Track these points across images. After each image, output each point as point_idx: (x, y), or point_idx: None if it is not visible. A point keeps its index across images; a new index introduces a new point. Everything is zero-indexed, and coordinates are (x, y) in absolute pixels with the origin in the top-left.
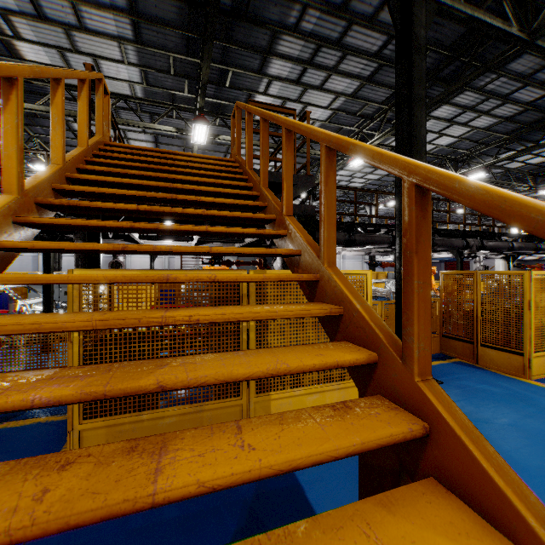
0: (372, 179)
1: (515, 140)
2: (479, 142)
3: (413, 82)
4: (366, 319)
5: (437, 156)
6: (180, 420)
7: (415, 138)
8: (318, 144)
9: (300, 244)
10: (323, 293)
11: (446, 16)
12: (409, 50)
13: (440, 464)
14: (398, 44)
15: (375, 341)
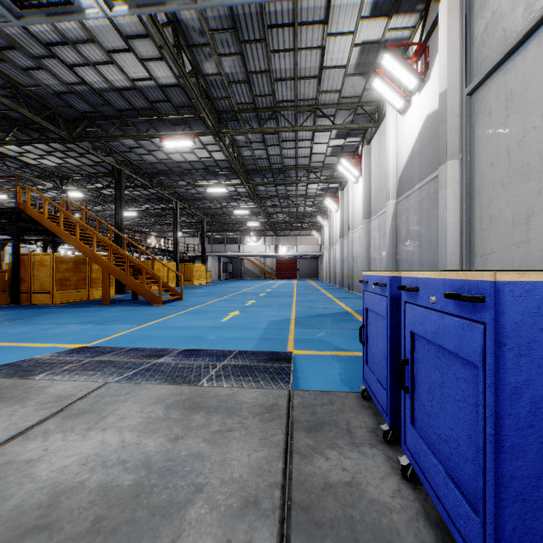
0: (64, 196)
1: (149, 201)
2: (134, 198)
3: (122, 200)
4: (133, 261)
5: (113, 197)
6: (75, 293)
7: (122, 217)
8: (36, 171)
9: (118, 251)
10: (125, 259)
11: (127, 167)
12: (120, 190)
13: (142, 270)
14: (116, 185)
15: (135, 263)
